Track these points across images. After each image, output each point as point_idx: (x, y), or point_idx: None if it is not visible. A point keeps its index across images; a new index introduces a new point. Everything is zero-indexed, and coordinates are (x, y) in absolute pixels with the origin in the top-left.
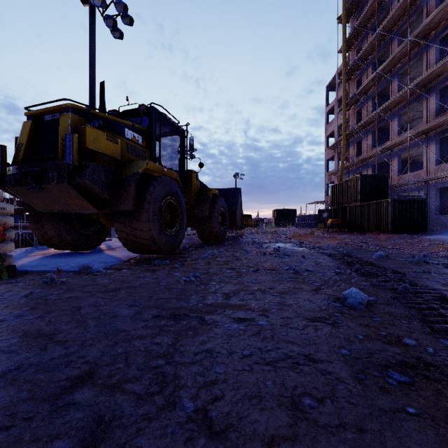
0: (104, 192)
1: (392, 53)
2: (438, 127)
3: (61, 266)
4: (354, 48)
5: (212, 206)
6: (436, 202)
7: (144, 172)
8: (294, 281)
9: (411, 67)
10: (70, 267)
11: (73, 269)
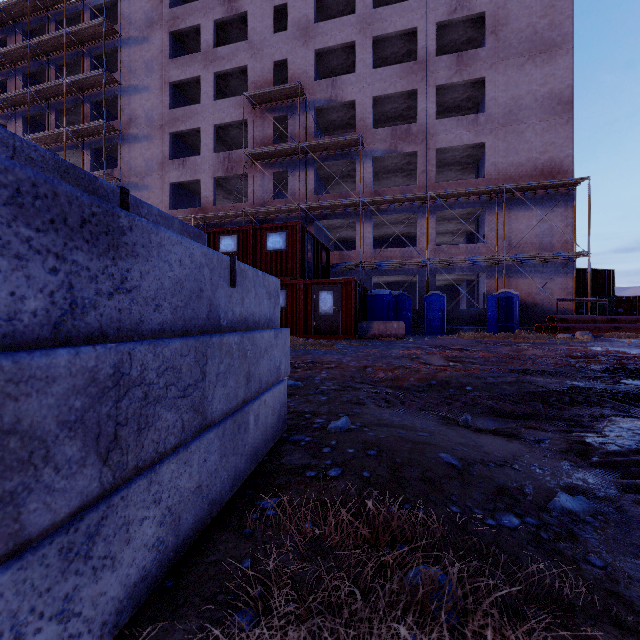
0: None
1: (49, 125)
2: None
3: None
4: None
5: None
6: None
7: None
8: None
9: (70, 153)
10: None
11: None
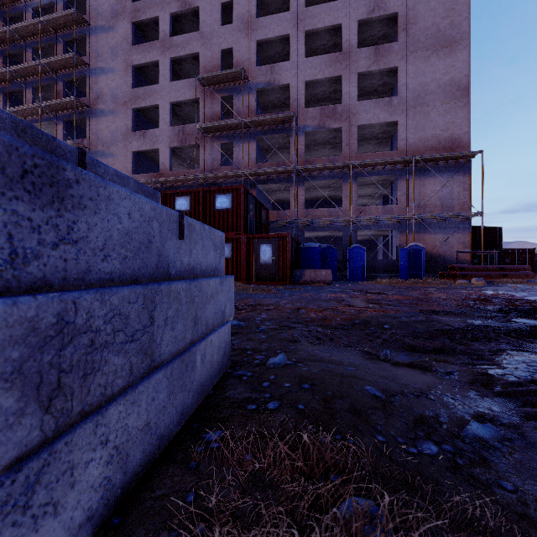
0: None
1: (27, 100)
2: None
3: None
4: None
5: None
6: None
7: None
8: None
9: (45, 125)
10: None
11: None
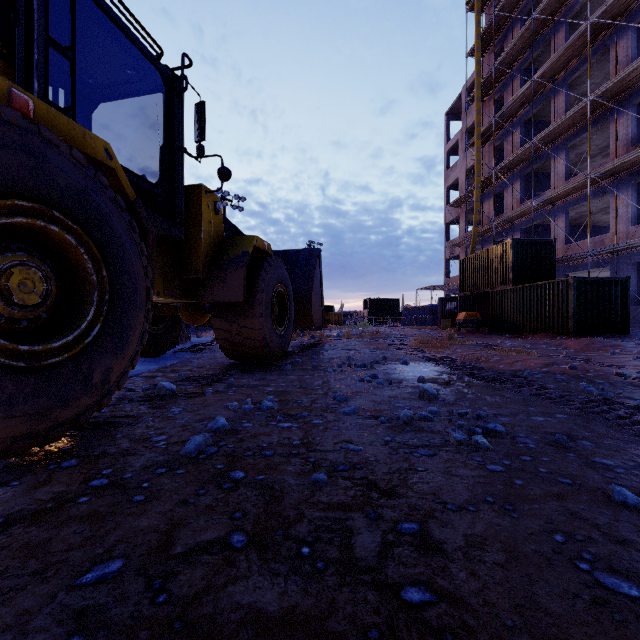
0: None
1: (555, 52)
2: (638, 163)
3: None
4: (494, 46)
5: (253, 276)
6: (632, 285)
7: None
8: None
9: (584, 74)
10: None
11: None
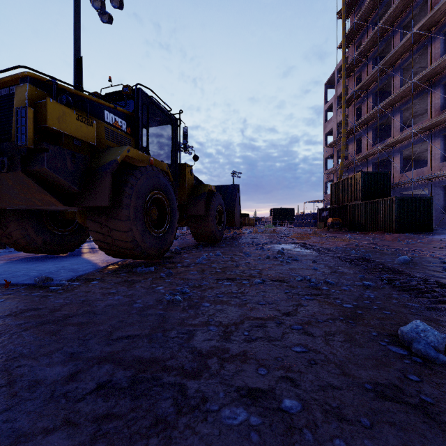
0: (71, 184)
1: (394, 48)
2: (443, 123)
3: (17, 276)
4: (354, 43)
5: (208, 203)
6: (441, 200)
7: (128, 163)
8: (315, 299)
9: (413, 62)
10: (27, 277)
11: (28, 280)
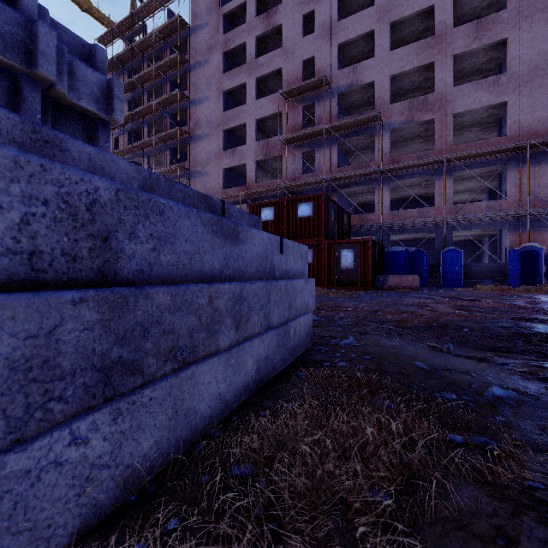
0: None
1: (144, 135)
2: None
3: None
4: None
5: None
6: None
7: None
8: None
9: (157, 154)
10: None
11: None
